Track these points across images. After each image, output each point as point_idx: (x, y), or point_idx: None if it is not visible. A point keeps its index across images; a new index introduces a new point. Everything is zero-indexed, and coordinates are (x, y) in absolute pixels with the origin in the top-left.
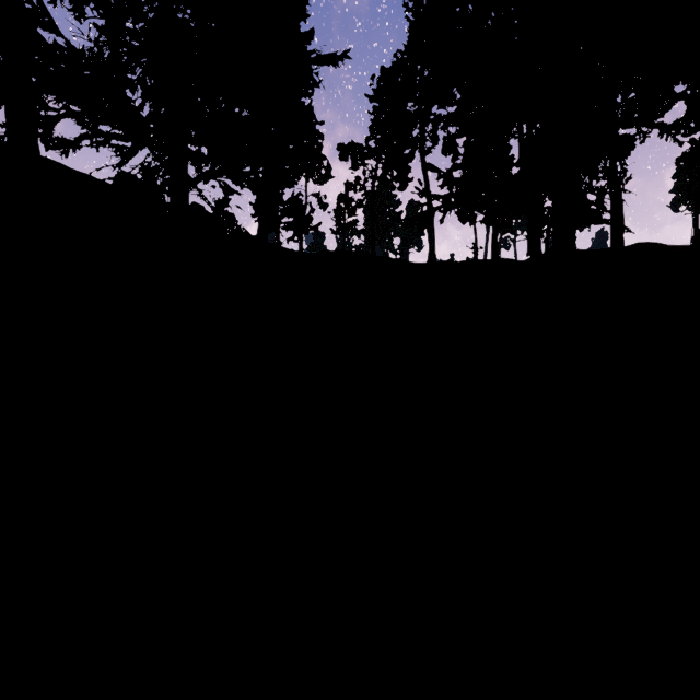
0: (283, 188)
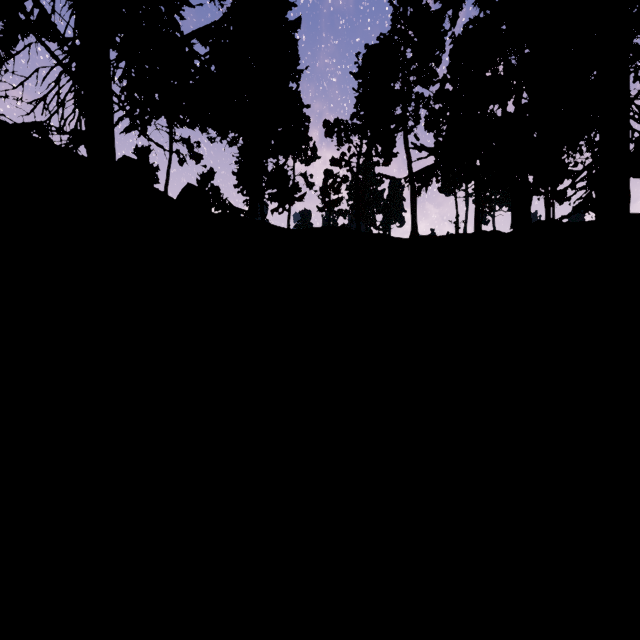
0: (267, 157)
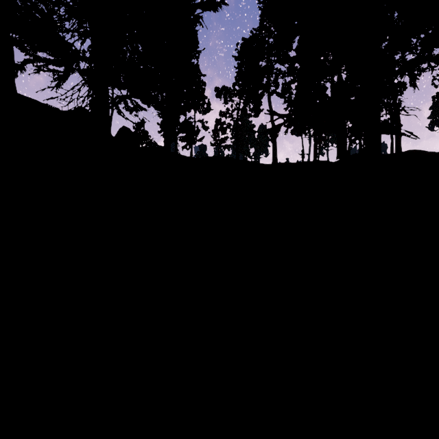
0: (179, 114)
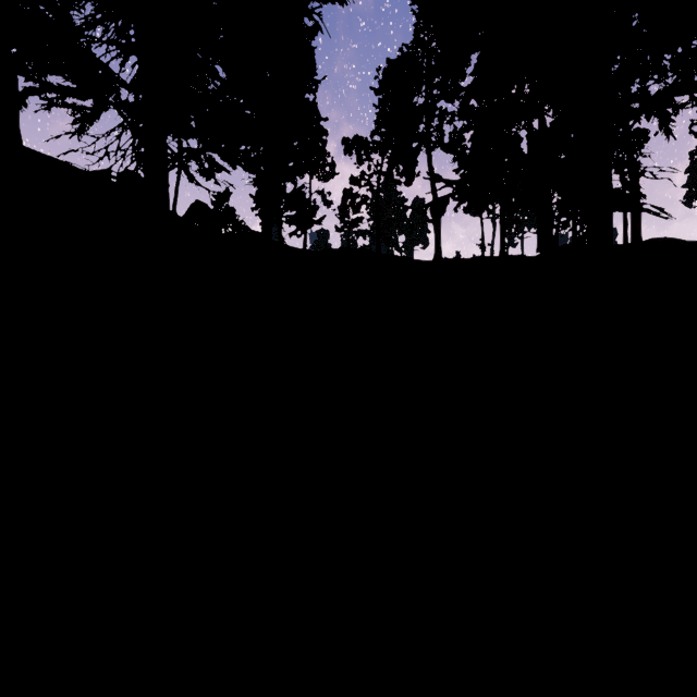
0: (285, 180)
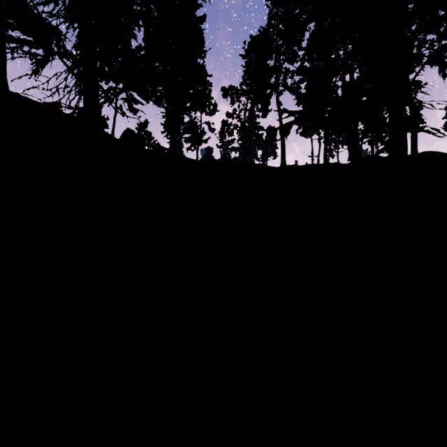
0: (184, 113)
